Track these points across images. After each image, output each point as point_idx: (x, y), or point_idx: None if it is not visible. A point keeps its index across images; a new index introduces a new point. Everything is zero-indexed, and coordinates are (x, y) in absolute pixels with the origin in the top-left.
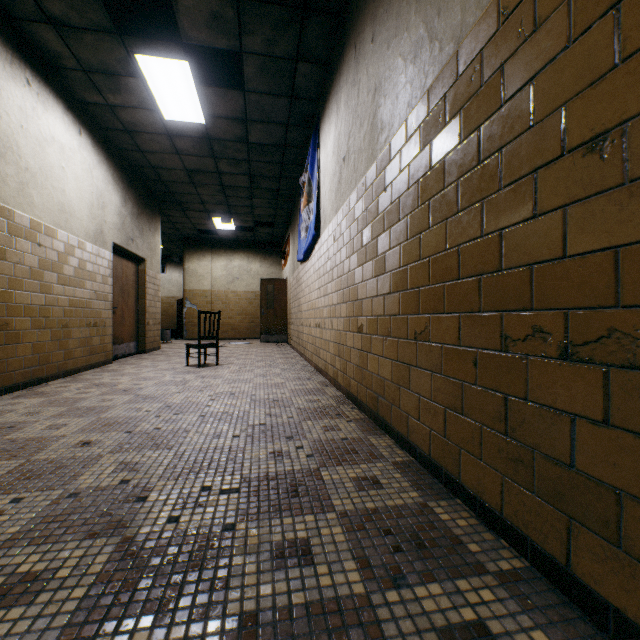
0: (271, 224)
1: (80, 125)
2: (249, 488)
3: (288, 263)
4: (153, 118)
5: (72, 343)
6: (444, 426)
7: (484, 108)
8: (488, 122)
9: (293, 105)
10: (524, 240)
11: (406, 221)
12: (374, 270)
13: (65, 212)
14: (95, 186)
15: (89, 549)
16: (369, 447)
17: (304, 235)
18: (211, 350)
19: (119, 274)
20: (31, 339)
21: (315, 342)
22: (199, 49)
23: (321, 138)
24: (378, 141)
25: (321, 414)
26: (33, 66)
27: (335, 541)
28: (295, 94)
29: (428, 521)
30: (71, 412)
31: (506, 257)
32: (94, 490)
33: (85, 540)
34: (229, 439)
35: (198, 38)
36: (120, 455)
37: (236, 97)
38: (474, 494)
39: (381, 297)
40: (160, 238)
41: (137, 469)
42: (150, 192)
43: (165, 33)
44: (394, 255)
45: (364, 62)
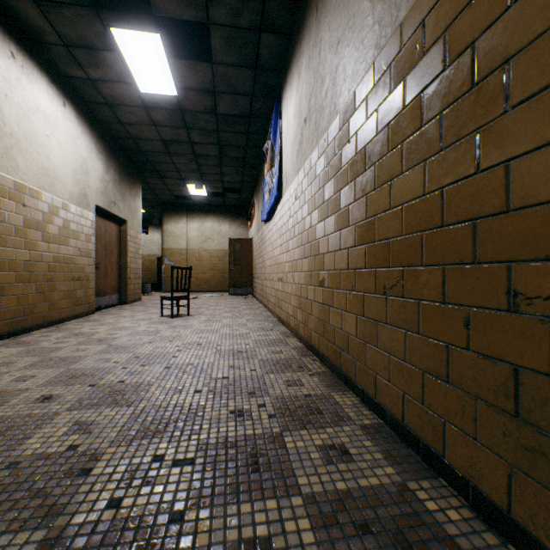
0: (239, 190)
1: (64, 98)
2: (205, 458)
3: (253, 224)
4: (130, 91)
5: (56, 295)
6: (422, 392)
7: (480, 18)
8: (487, 33)
9: (257, 76)
10: (548, 169)
11: (373, 170)
12: (337, 224)
13: (49, 176)
14: (79, 154)
15: (5, 548)
16: (334, 406)
17: (267, 198)
18: (185, 301)
19: (102, 234)
20: (15, 292)
21: (277, 295)
22: (170, 24)
23: (283, 106)
24: (341, 94)
25: (283, 367)
26: (17, 40)
27: (302, 542)
28: (259, 65)
29: (412, 512)
30: (43, 362)
31: (516, 194)
32: (37, 458)
33: (5, 534)
34: (190, 395)
35: (168, 10)
36: (77, 413)
37: (205, 69)
38: (465, 478)
39: (344, 251)
40: (140, 202)
41: (90, 431)
42: (131, 161)
43: (138, 9)
44: (359, 207)
45: (326, 19)
